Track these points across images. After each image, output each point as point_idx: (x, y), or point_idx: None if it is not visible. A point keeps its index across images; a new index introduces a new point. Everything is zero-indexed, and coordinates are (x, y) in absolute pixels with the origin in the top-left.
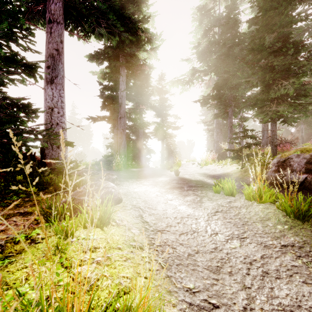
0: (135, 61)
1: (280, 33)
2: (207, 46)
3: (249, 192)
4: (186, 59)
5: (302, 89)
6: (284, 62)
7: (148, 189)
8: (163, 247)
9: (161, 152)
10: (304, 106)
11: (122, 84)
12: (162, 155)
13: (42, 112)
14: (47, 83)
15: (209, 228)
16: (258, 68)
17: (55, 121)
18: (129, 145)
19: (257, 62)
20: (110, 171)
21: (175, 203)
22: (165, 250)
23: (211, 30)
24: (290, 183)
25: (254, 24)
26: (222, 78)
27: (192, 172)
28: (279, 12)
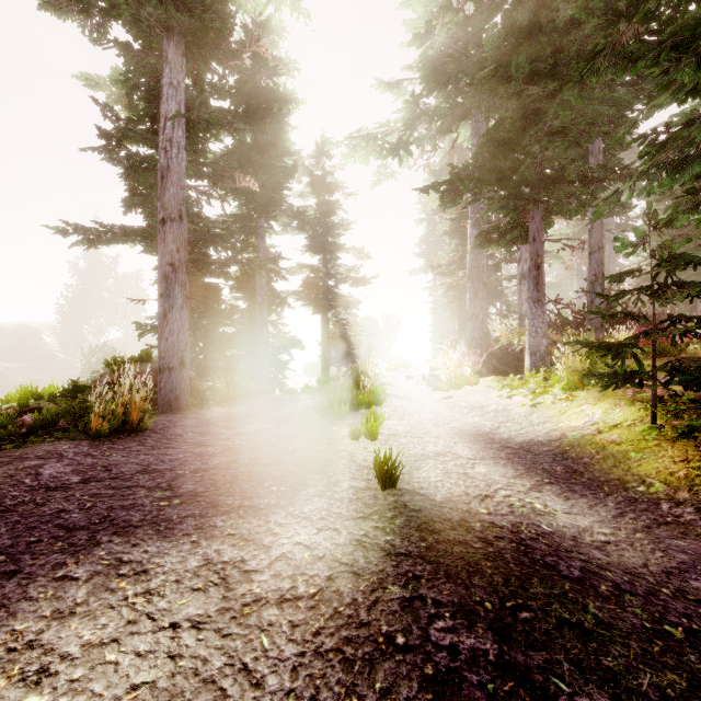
0: (219, 15)
1: None
2: (450, 45)
3: None
4: (392, 83)
5: None
6: None
7: None
8: None
9: (321, 344)
10: None
11: (169, 97)
12: (323, 351)
13: None
14: None
15: None
16: None
17: None
18: (220, 323)
19: None
20: (65, 444)
21: None
22: None
23: (459, 10)
24: None
25: None
26: (516, 106)
27: (440, 436)
28: None
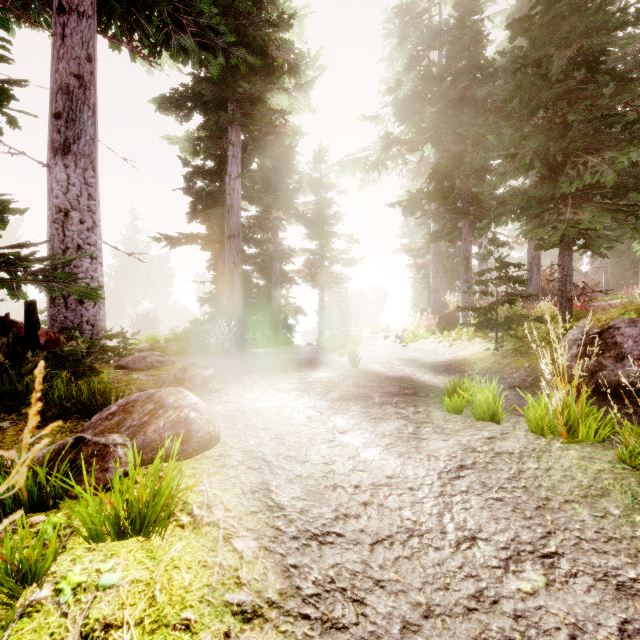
0: (261, 113)
1: (582, 50)
2: (416, 89)
3: (539, 414)
4: (372, 116)
5: (632, 174)
6: (591, 113)
7: (288, 401)
8: (326, 601)
9: (318, 312)
10: (633, 213)
11: (232, 163)
12: (320, 318)
13: (18, 212)
14: (54, 152)
15: (449, 521)
16: (530, 130)
17: (74, 241)
18: (251, 297)
19: (529, 115)
20: (204, 355)
21: (354, 440)
22: (331, 613)
23: (424, 57)
24: (617, 386)
25: (523, 32)
26: (448, 155)
27: (388, 358)
28: (580, 5)
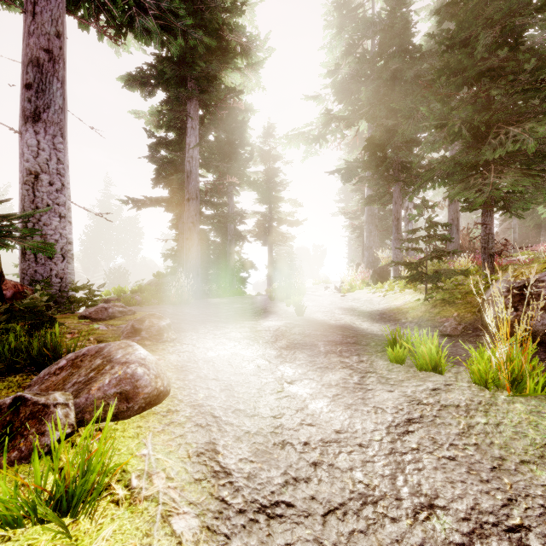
0: (217, 89)
1: (505, 31)
2: (352, 73)
3: (482, 366)
4: (314, 96)
5: None
6: (513, 88)
7: (239, 350)
8: None
9: (267, 266)
10: None
11: (191, 134)
12: (269, 272)
13: None
14: (25, 119)
15: (403, 485)
16: (456, 104)
17: (44, 202)
18: (208, 253)
19: (455, 91)
20: (164, 305)
21: (301, 390)
22: None
23: (359, 45)
24: (543, 335)
25: (450, 17)
26: (382, 129)
27: (329, 307)
28: None
